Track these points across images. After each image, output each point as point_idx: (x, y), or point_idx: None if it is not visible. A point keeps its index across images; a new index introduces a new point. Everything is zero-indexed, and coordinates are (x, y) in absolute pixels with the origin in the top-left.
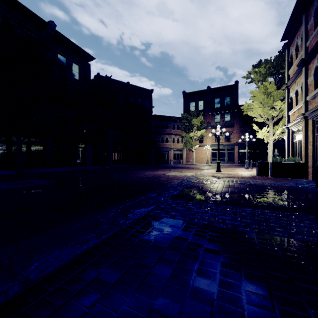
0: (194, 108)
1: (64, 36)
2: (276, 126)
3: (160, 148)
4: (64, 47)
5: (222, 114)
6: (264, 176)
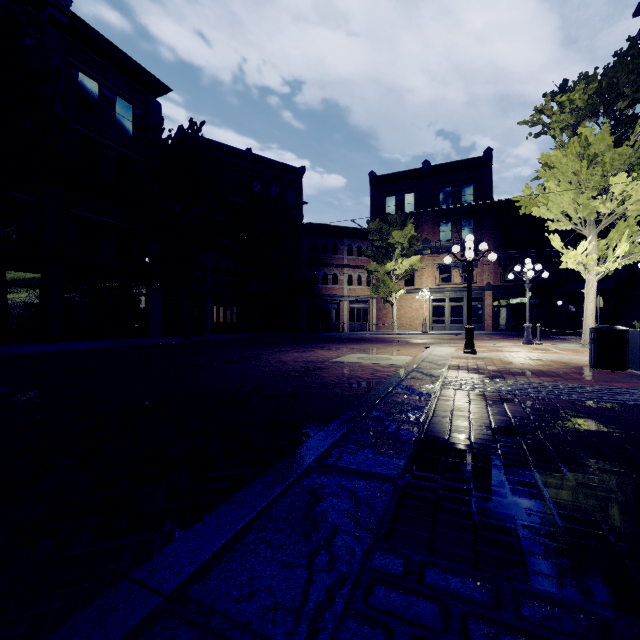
0: (393, 210)
1: (93, 28)
2: (602, 242)
3: (320, 296)
4: (95, 56)
5: (457, 222)
6: (617, 369)
